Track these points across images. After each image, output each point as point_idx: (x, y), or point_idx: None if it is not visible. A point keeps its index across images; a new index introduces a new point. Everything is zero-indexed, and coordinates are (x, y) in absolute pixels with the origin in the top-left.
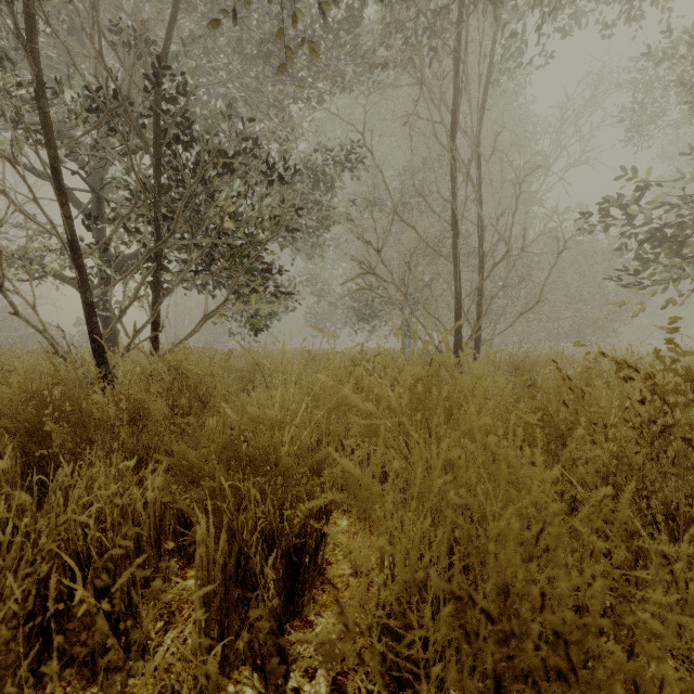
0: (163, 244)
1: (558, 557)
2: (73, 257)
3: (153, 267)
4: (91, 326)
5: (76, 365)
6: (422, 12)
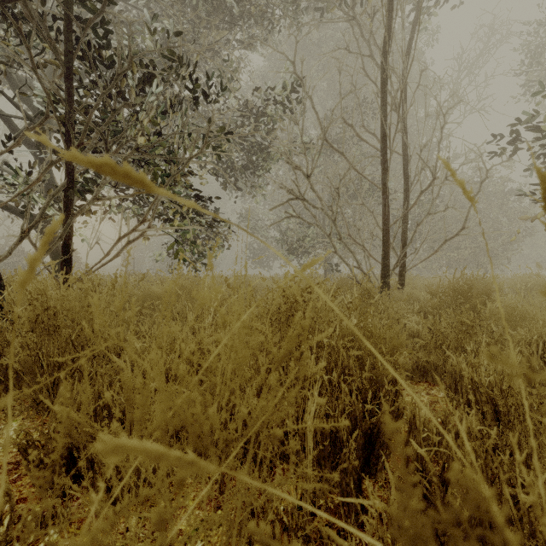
0: None
1: None
2: None
3: (63, 184)
4: None
5: None
6: None
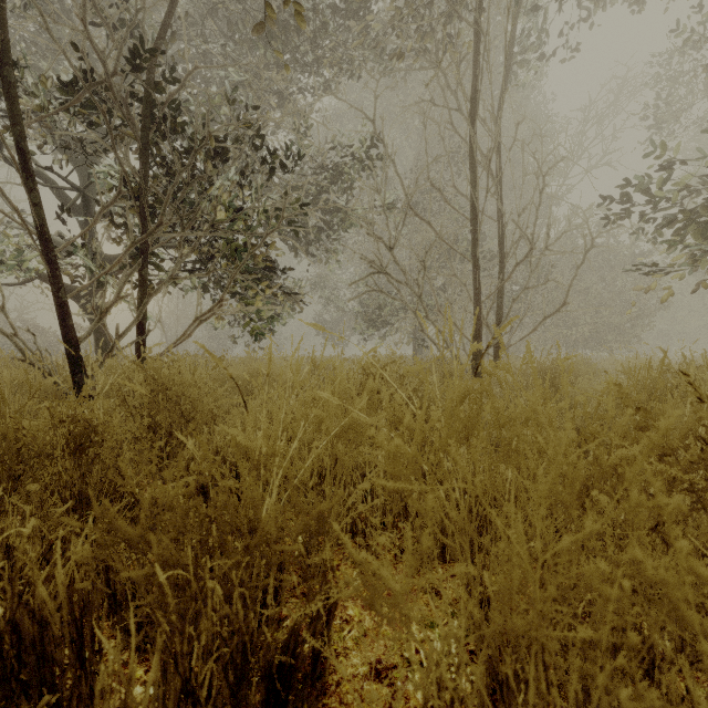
0: (148, 237)
1: None
2: (43, 250)
3: (138, 263)
4: (65, 330)
5: (45, 374)
6: None
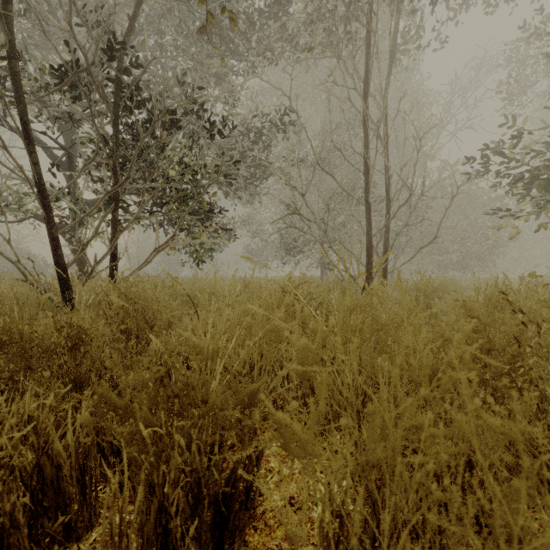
0: (119, 187)
1: None
2: (40, 198)
3: (111, 207)
4: (57, 258)
5: (42, 292)
6: None
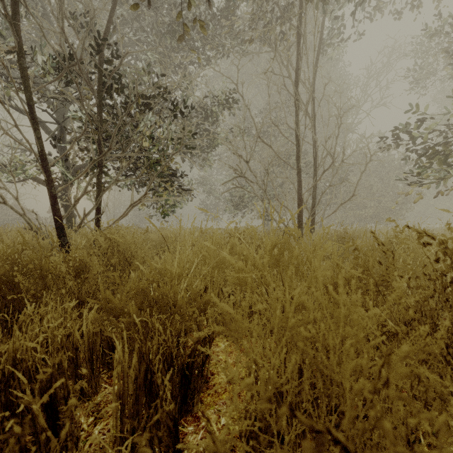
0: (103, 156)
1: (390, 383)
2: (42, 165)
3: (96, 172)
4: (55, 211)
5: (44, 237)
6: (276, 3)
